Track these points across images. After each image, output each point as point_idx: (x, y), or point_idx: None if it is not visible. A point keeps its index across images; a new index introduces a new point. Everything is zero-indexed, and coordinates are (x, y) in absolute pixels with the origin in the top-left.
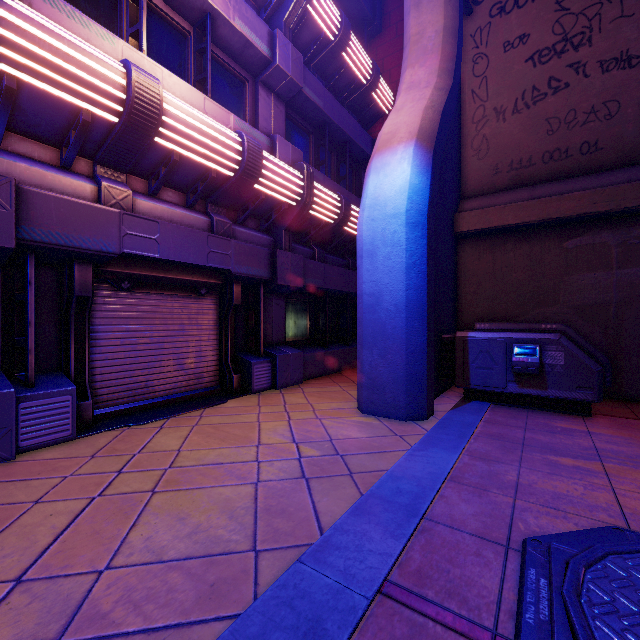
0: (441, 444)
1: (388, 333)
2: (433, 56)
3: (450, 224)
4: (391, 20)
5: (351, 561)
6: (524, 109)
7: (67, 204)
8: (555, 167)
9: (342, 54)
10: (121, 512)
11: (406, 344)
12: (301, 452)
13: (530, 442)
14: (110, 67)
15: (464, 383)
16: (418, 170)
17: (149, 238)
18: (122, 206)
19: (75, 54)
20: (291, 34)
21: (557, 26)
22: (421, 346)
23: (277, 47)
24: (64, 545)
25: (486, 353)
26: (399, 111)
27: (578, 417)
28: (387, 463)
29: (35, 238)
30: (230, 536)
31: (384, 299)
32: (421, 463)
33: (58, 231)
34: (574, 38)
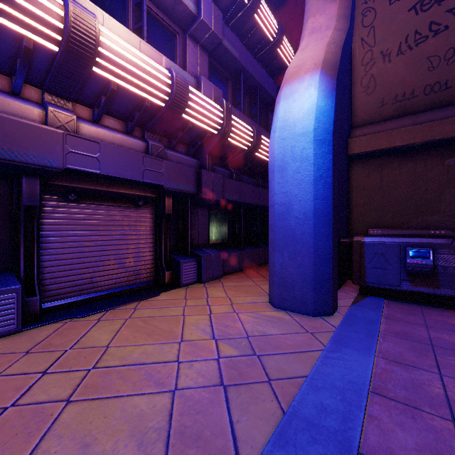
0: (353, 344)
1: (297, 238)
2: (332, 5)
3: (345, 147)
4: None
5: None
6: (407, 50)
7: (12, 123)
8: (435, 97)
9: (254, 15)
10: (24, 432)
11: (314, 248)
12: (220, 351)
13: (438, 342)
14: None
15: (360, 281)
16: (324, 94)
17: (90, 156)
18: (67, 128)
19: None
20: None
21: None
22: (327, 250)
23: (202, 4)
24: None
25: (381, 255)
26: (304, 49)
27: None
28: (304, 367)
29: None
30: None
31: (293, 208)
32: (339, 368)
33: (3, 147)
34: None
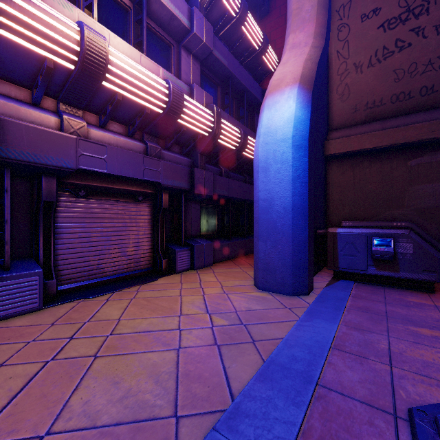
0: (322, 316)
1: (278, 229)
2: (310, 24)
3: (322, 149)
4: (276, 4)
5: (260, 430)
6: (377, 63)
7: (35, 131)
8: (400, 106)
9: (241, 27)
10: (67, 376)
11: (292, 237)
12: (213, 322)
13: (392, 314)
14: (67, 26)
15: (334, 266)
16: (301, 106)
17: (99, 158)
18: (79, 134)
19: (39, 14)
20: (204, 11)
21: (402, 1)
22: (304, 239)
23: (194, 20)
24: (15, 408)
25: (351, 244)
26: (285, 64)
27: (424, 293)
28: (281, 332)
29: (10, 156)
30: (155, 401)
31: (275, 203)
32: (309, 332)
33: (28, 151)
34: (415, 9)
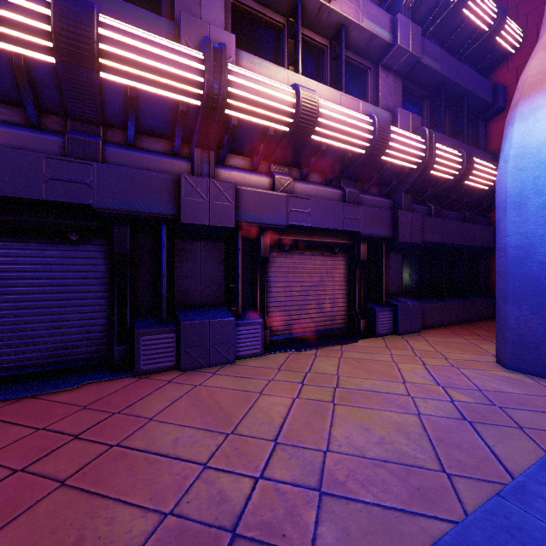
0: None
1: (543, 288)
2: None
3: None
4: None
5: None
6: None
7: (258, 195)
8: None
9: (461, 11)
10: (318, 413)
11: None
12: (451, 396)
13: None
14: (286, 93)
15: None
16: None
17: (304, 212)
18: (286, 191)
19: (268, 91)
20: (410, 13)
21: None
22: None
23: (398, 30)
24: (291, 426)
25: None
26: None
27: None
28: None
29: (243, 220)
30: (415, 454)
31: (537, 251)
32: None
33: (254, 214)
34: None
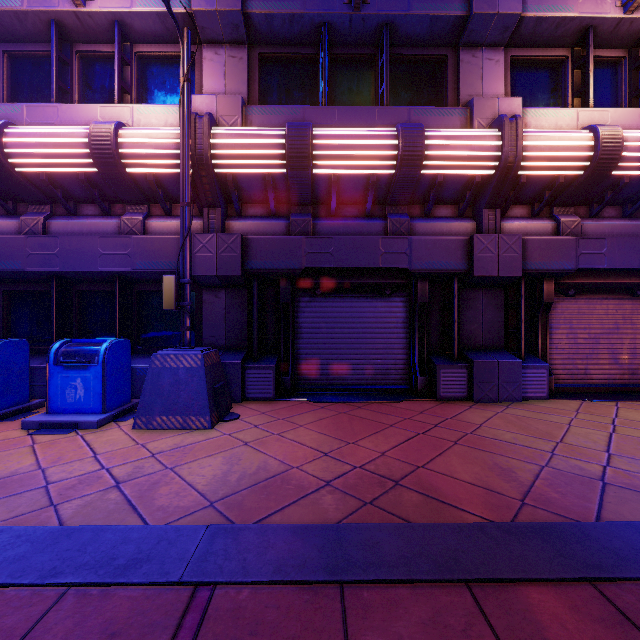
0: None
1: None
2: None
3: None
4: None
5: None
6: None
7: (544, 242)
8: None
9: None
10: None
11: None
12: None
13: None
14: (582, 138)
15: None
16: None
17: (597, 253)
18: (574, 233)
19: (562, 143)
20: None
21: None
22: None
23: None
24: (619, 447)
25: None
26: None
27: None
28: None
29: (527, 268)
30: None
31: None
32: None
33: (539, 261)
34: None
